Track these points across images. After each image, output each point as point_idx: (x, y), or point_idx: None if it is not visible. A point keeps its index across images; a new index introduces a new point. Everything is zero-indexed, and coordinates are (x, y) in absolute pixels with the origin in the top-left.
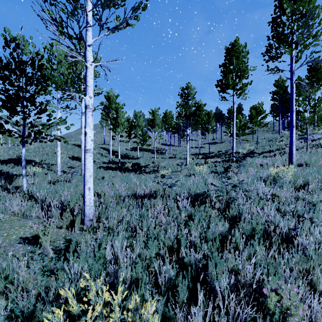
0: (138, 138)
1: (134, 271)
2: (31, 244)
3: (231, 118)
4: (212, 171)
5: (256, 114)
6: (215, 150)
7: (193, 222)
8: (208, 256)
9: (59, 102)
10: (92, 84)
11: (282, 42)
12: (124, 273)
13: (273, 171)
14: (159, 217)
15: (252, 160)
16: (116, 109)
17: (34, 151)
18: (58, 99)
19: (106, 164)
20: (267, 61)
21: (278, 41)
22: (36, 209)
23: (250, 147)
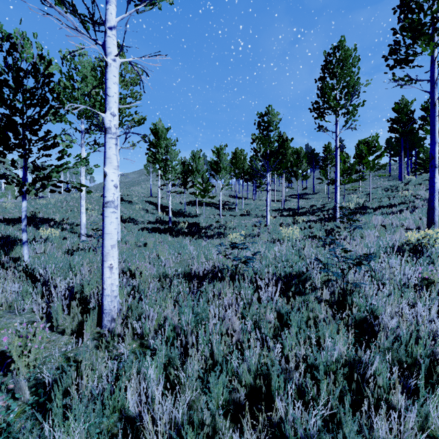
0: (197, 188)
1: None
2: (3, 368)
3: (328, 159)
4: (306, 235)
5: (368, 151)
6: (305, 205)
7: (287, 327)
8: (330, 416)
9: (83, 136)
10: (117, 92)
11: (419, 34)
12: None
13: (412, 237)
14: (227, 318)
15: (366, 218)
16: (166, 147)
17: (56, 206)
18: (82, 131)
19: (152, 225)
20: (393, 67)
21: (412, 34)
22: (34, 296)
23: (358, 200)
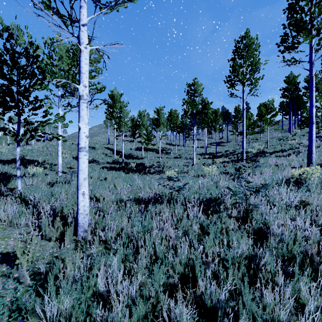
0: (143, 138)
1: (133, 318)
2: (9, 263)
3: (238, 117)
4: (221, 172)
5: (266, 112)
6: (221, 150)
7: (207, 235)
8: (234, 291)
9: (60, 100)
10: (87, 70)
11: (301, 29)
12: (118, 321)
13: (295, 173)
14: (166, 229)
15: (264, 160)
16: (120, 108)
17: (38, 151)
18: (59, 96)
19: (110, 164)
20: (283, 52)
21: (296, 28)
22: (27, 215)
23: (259, 147)
